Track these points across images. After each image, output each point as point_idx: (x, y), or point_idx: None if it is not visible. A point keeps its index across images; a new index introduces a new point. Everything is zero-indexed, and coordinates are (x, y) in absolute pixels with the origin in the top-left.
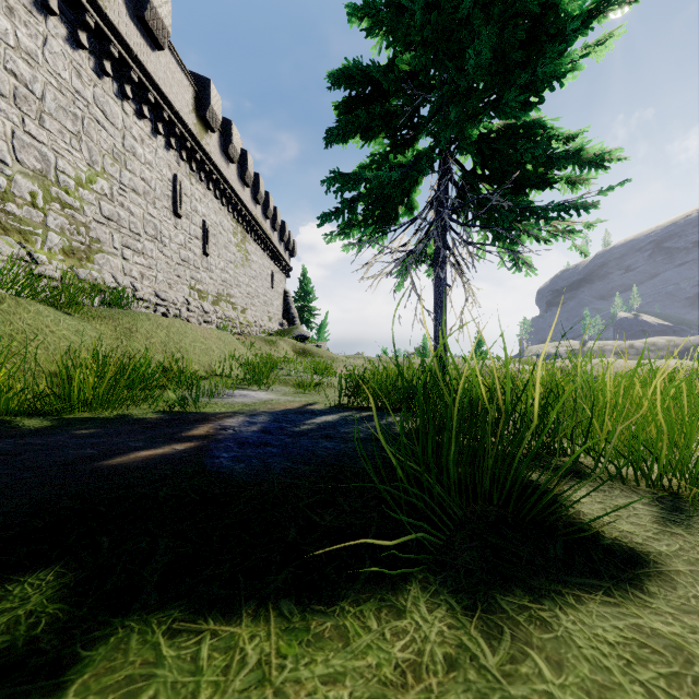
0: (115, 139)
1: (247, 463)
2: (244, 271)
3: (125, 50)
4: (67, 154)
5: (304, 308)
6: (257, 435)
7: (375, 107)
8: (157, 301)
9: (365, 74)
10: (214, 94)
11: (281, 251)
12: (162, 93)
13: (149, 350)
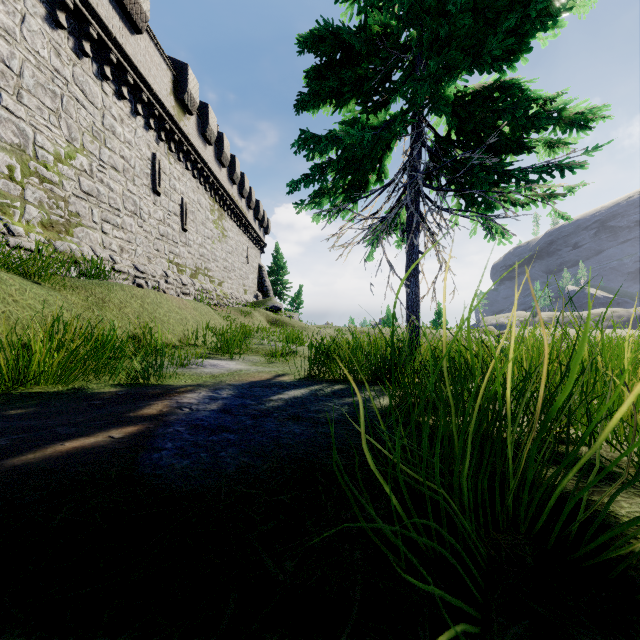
0: (94, 117)
1: (193, 459)
2: (220, 246)
3: (104, 32)
4: (45, 130)
5: (277, 281)
6: (215, 415)
7: (346, 71)
8: (136, 274)
9: (336, 38)
10: (192, 78)
11: (256, 229)
12: (141, 75)
13: (121, 319)
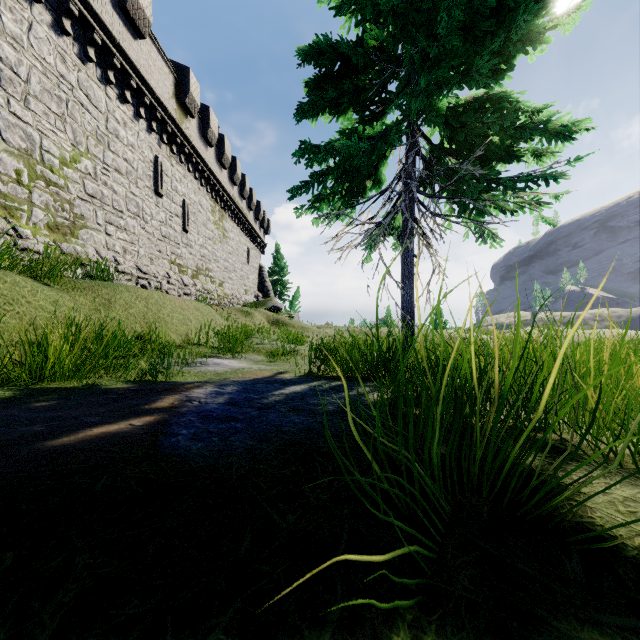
0: (98, 121)
1: (206, 442)
2: (221, 247)
3: (107, 38)
4: (51, 134)
5: (277, 282)
6: (222, 407)
7: (344, 82)
8: (139, 275)
9: (334, 51)
10: (193, 81)
11: (256, 229)
12: (143, 79)
13: (127, 320)
